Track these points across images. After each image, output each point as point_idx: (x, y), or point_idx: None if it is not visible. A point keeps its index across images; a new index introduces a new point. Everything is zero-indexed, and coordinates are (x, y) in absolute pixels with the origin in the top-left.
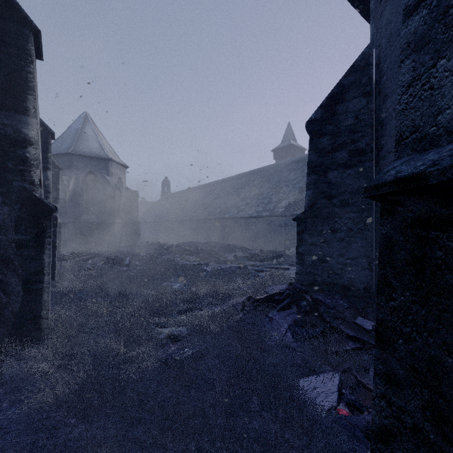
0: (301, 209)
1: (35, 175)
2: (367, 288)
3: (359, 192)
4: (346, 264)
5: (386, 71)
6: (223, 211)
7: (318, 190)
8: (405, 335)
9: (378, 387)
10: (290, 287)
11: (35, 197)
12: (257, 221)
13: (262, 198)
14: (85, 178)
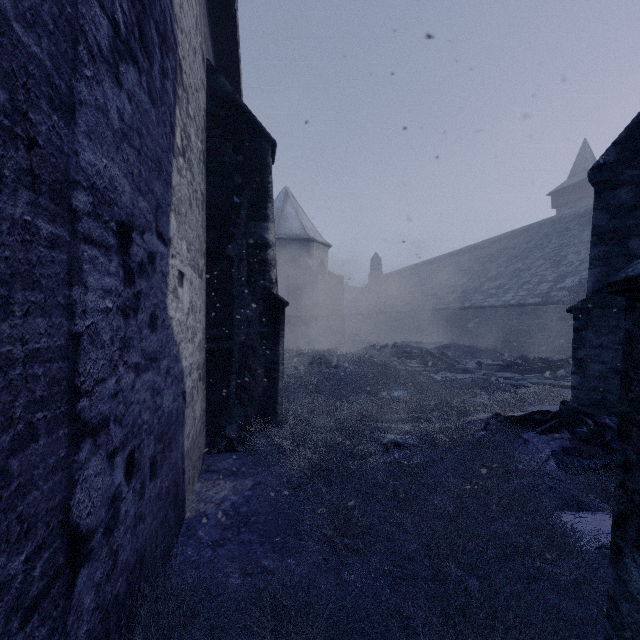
0: None
1: (273, 274)
2: None
3: None
4: None
5: None
6: (460, 297)
7: (610, 266)
8: (637, 423)
9: (617, 478)
10: (562, 406)
11: (273, 294)
12: (518, 312)
13: (528, 275)
14: (286, 264)
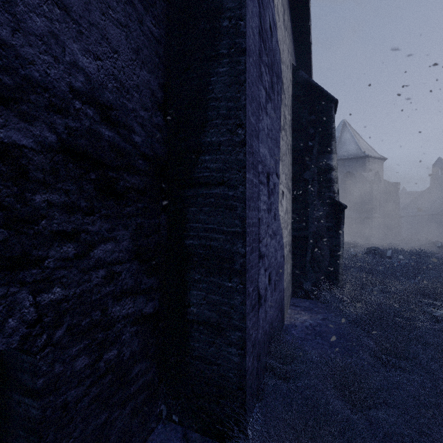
0: None
1: (335, 187)
2: None
3: None
4: None
5: None
6: None
7: None
8: None
9: None
10: None
11: (335, 201)
12: None
13: None
14: (343, 178)
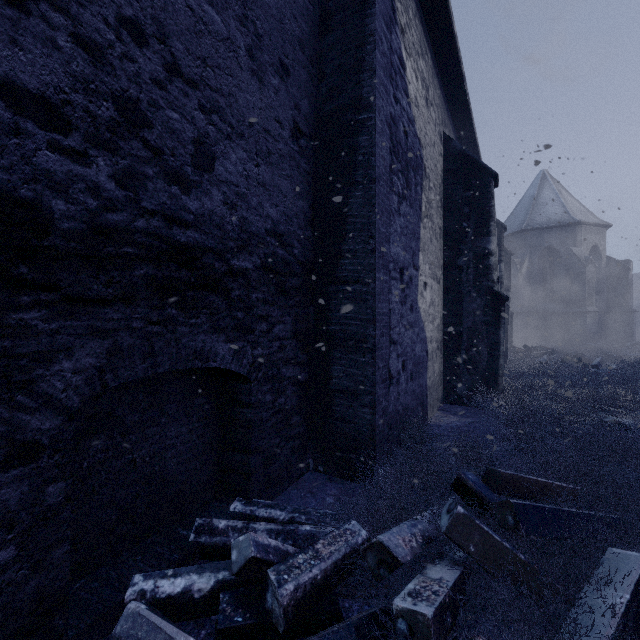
0: None
1: (494, 275)
2: None
3: None
4: None
5: None
6: None
7: None
8: None
9: None
10: None
11: (494, 291)
12: None
13: None
14: (541, 255)
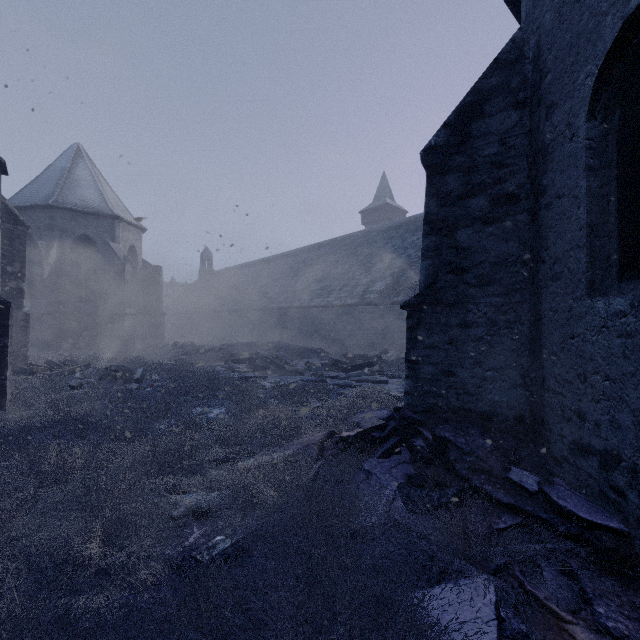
0: (404, 294)
1: None
2: (519, 417)
3: (508, 263)
4: (486, 378)
5: (553, 65)
6: (290, 297)
7: (440, 259)
8: None
9: None
10: (396, 414)
11: None
12: (339, 312)
13: (348, 279)
14: (76, 244)
